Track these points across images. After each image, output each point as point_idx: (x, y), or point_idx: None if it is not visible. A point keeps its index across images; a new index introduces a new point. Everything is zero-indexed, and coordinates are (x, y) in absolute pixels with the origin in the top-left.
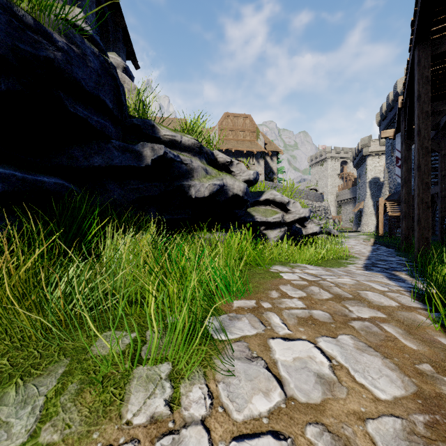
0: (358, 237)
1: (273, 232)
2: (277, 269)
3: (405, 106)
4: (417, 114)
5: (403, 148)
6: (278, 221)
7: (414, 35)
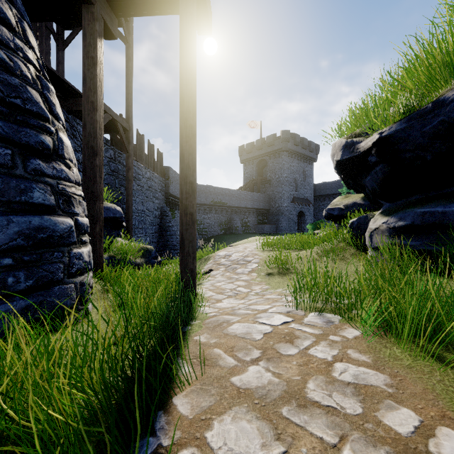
0: None
1: None
2: None
3: None
4: None
5: None
6: None
7: None
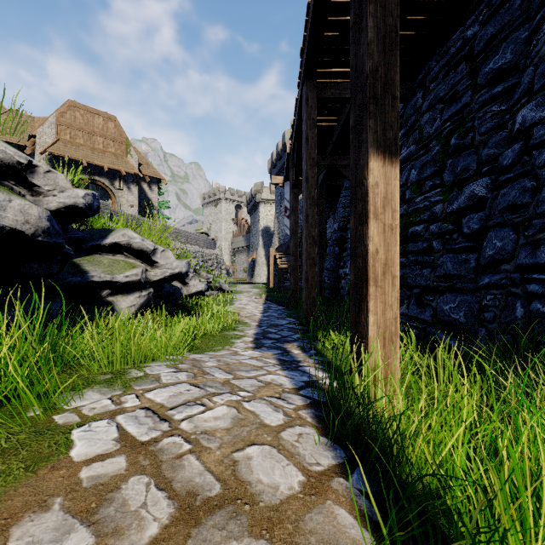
0: (251, 291)
1: (127, 298)
2: (80, 407)
3: (293, 152)
4: (306, 158)
5: (292, 197)
6: (135, 281)
7: (304, 67)
